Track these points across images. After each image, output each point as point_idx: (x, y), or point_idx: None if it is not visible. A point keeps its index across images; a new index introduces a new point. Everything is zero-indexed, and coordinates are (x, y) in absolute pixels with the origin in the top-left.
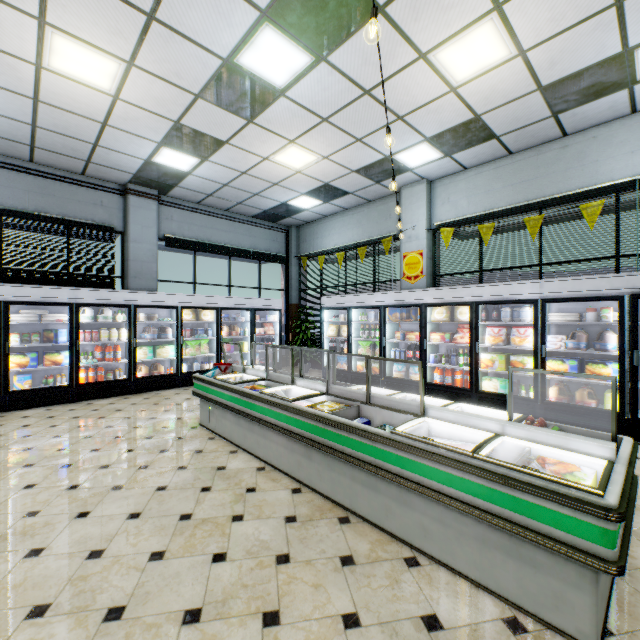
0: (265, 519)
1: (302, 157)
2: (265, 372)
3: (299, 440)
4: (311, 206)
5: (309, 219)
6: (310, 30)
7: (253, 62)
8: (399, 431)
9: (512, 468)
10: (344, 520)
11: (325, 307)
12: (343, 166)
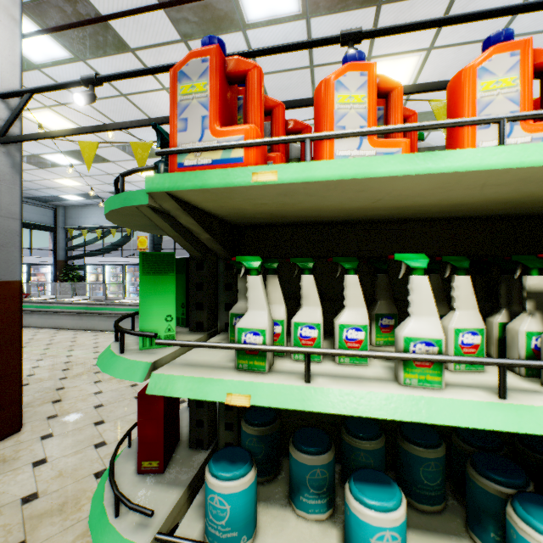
0: (66, 335)
1: (73, 183)
2: (55, 295)
3: (78, 313)
4: (77, 199)
5: (75, 204)
6: (82, 158)
7: (50, 158)
8: (113, 301)
9: (137, 303)
10: (96, 332)
11: (88, 263)
12: (100, 189)
